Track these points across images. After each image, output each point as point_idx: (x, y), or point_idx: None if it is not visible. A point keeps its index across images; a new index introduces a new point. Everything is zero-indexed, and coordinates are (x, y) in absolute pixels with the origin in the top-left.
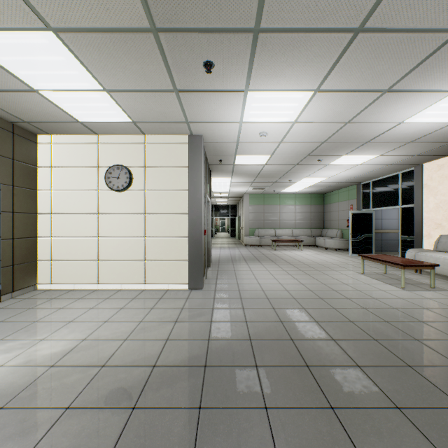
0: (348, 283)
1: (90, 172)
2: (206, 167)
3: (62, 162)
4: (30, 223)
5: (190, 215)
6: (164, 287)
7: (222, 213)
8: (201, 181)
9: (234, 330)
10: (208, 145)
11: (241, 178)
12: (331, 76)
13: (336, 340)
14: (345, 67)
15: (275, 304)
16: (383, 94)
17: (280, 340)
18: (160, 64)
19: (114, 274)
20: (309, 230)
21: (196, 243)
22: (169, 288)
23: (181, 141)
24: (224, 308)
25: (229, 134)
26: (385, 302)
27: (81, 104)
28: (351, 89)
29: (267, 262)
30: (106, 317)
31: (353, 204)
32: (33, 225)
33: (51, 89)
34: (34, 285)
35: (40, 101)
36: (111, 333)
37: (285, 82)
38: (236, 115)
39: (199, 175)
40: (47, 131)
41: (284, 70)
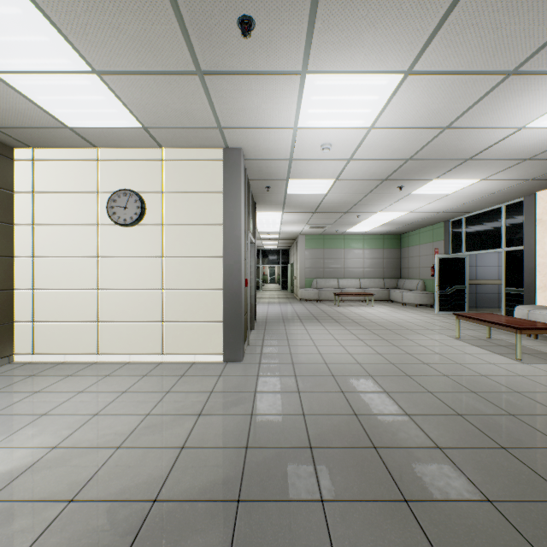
0: (441, 353)
1: (87, 200)
2: (249, 196)
3: (48, 186)
4: (2, 270)
5: (224, 259)
6: (188, 358)
7: (271, 260)
8: (241, 212)
9: (285, 430)
10: (251, 165)
11: (295, 212)
12: (433, 46)
13: (443, 449)
14: (456, 28)
15: (344, 385)
16: (505, 80)
17: (356, 449)
18: (171, 21)
19: (120, 340)
20: (381, 281)
21: (233, 298)
22: (195, 360)
23: (213, 157)
24: (271, 391)
25: (279, 146)
26: (500, 381)
27: (64, 97)
28: (460, 69)
29: (329, 323)
30: (97, 407)
31: (439, 247)
32: (7, 273)
33: (14, 69)
34: (9, 357)
35: (3, 91)
36: (99, 435)
37: (363, 58)
38: (288, 116)
39: (237, 203)
40: (25, 142)
41: (362, 33)
